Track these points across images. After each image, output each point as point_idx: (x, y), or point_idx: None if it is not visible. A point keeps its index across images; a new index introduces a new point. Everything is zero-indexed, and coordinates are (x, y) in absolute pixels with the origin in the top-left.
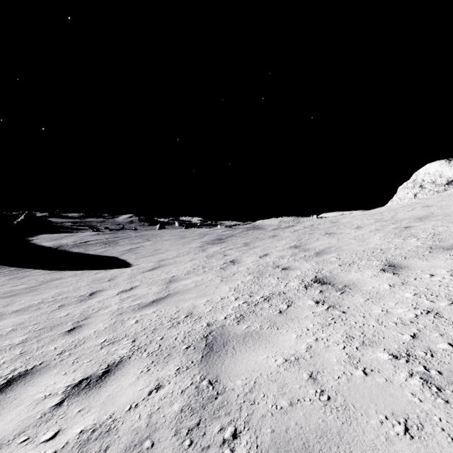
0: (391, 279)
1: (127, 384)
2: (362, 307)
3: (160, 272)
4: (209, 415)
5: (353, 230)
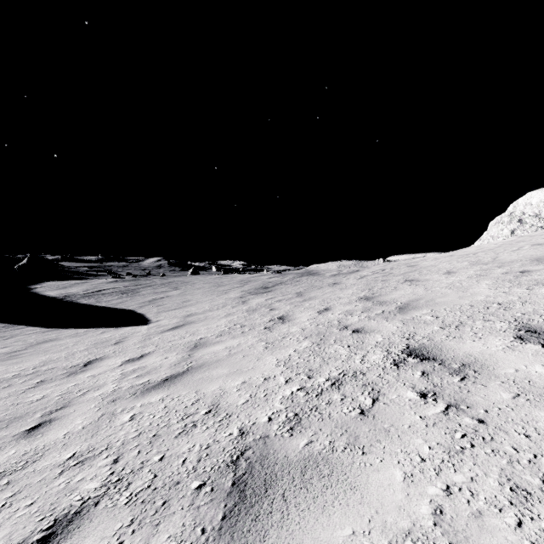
0: (543, 355)
1: None
2: (514, 412)
3: (184, 333)
4: None
5: (443, 276)
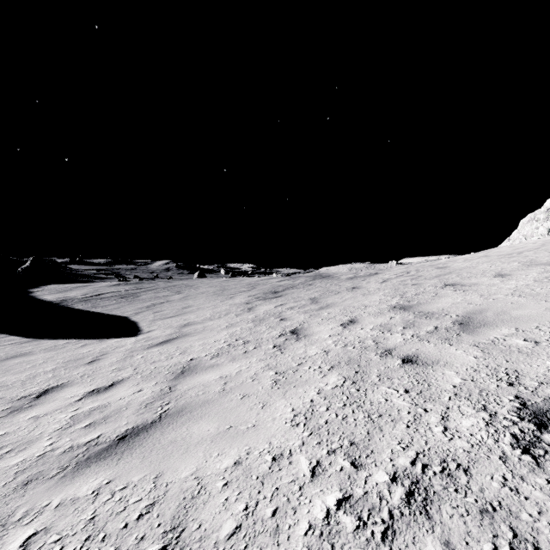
0: None
1: None
2: None
3: (174, 350)
4: None
5: (496, 279)
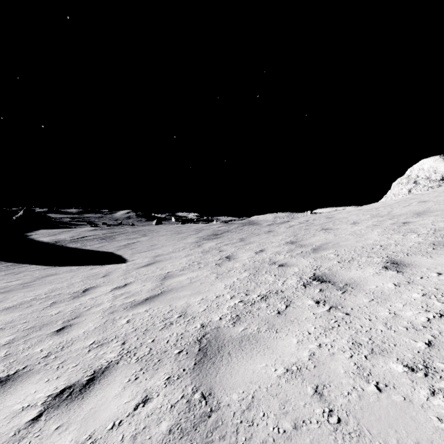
0: (395, 277)
1: (111, 395)
2: (367, 308)
3: (155, 268)
4: (201, 439)
5: (349, 225)
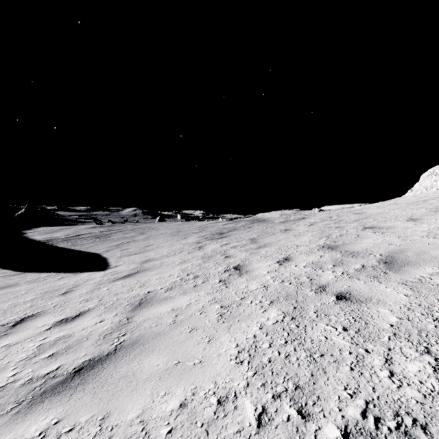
0: None
1: None
2: None
3: (134, 283)
4: None
5: (409, 223)
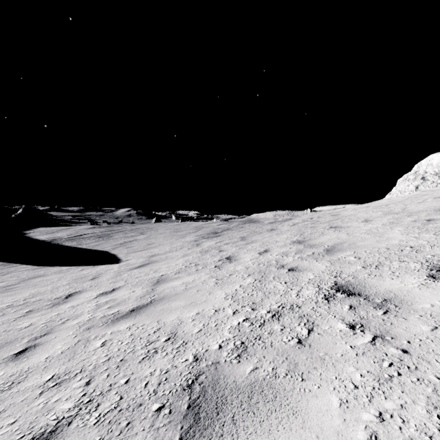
0: None
1: None
2: (434, 343)
3: (148, 270)
4: None
5: (362, 223)
